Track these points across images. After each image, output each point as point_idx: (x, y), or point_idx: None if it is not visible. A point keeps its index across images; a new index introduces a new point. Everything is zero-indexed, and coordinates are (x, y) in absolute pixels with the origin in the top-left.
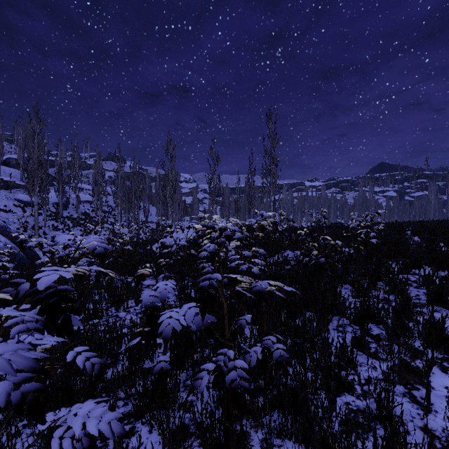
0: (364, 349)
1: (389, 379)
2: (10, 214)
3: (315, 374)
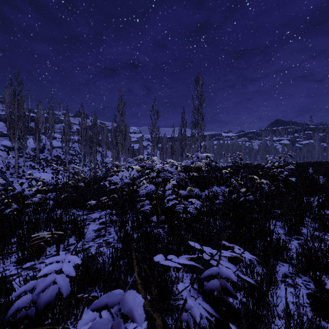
0: None
1: None
2: None
3: None
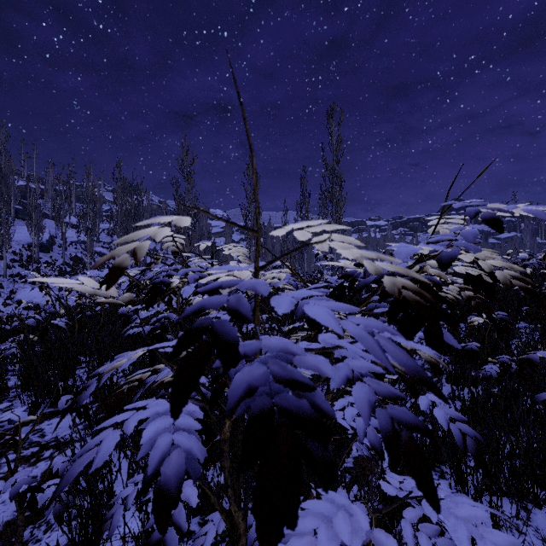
0: None
1: None
2: None
3: None
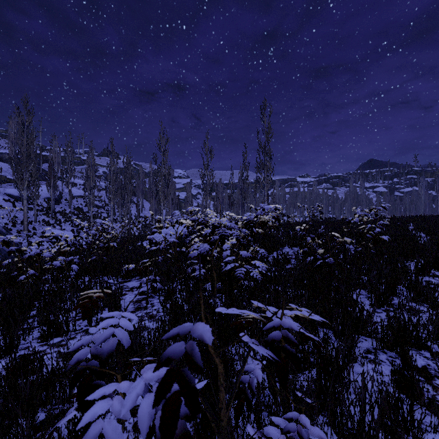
0: (418, 398)
1: None
2: None
3: None
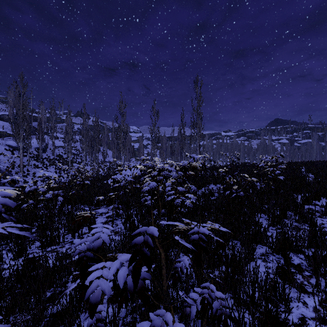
0: (291, 282)
1: (323, 318)
2: (2, 156)
3: (254, 320)
